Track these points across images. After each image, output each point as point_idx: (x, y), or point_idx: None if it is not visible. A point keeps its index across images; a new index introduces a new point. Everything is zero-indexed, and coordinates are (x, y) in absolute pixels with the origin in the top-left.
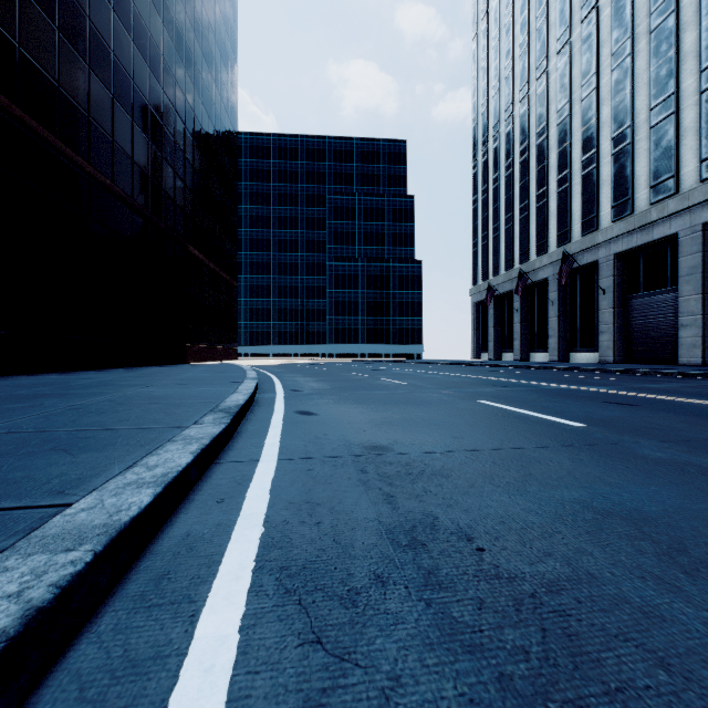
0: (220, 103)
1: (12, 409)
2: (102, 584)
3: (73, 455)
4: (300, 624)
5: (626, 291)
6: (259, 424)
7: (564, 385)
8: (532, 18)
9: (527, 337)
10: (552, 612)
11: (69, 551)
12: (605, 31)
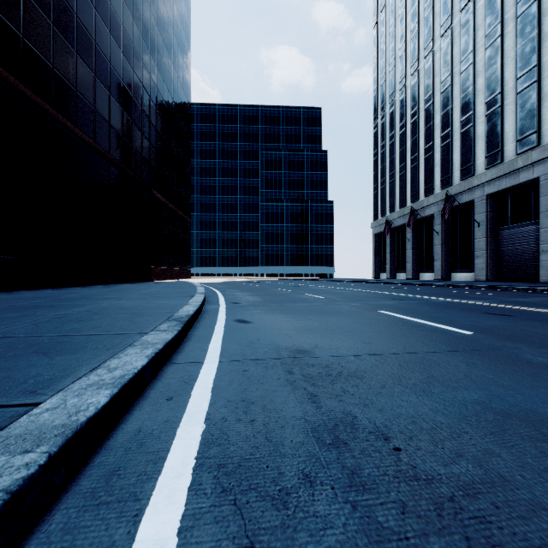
0: (177, 80)
1: (11, 318)
2: (56, 483)
3: (50, 357)
4: (235, 527)
5: (497, 224)
6: (205, 330)
7: (450, 299)
8: (421, 9)
9: (416, 261)
10: (473, 518)
11: (26, 452)
12: (480, 18)
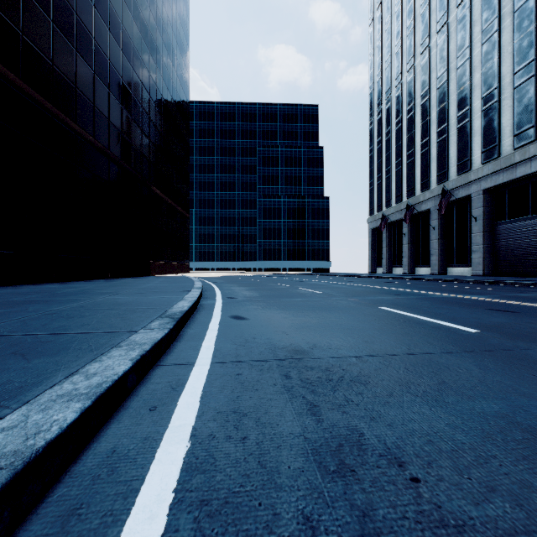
0: (176, 78)
1: (1, 314)
2: None
3: (28, 360)
4: None
5: (494, 219)
6: (199, 327)
7: (449, 294)
8: (417, 6)
9: (413, 256)
10: None
11: None
12: (477, 13)
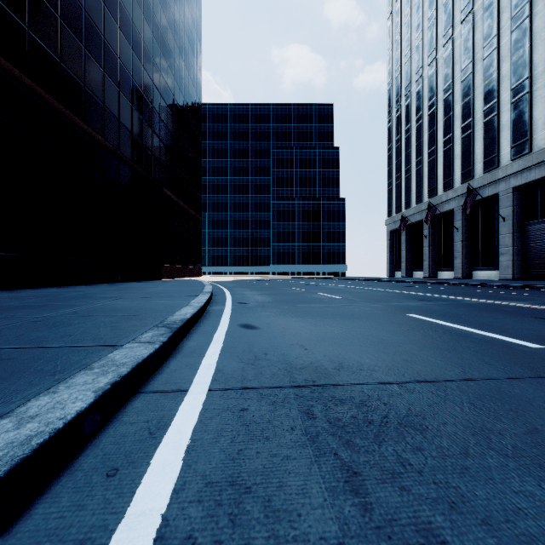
0: (188, 78)
1: None
2: None
3: None
4: None
5: (524, 218)
6: (201, 338)
7: (483, 300)
8: None
9: (434, 259)
10: None
11: None
12: None
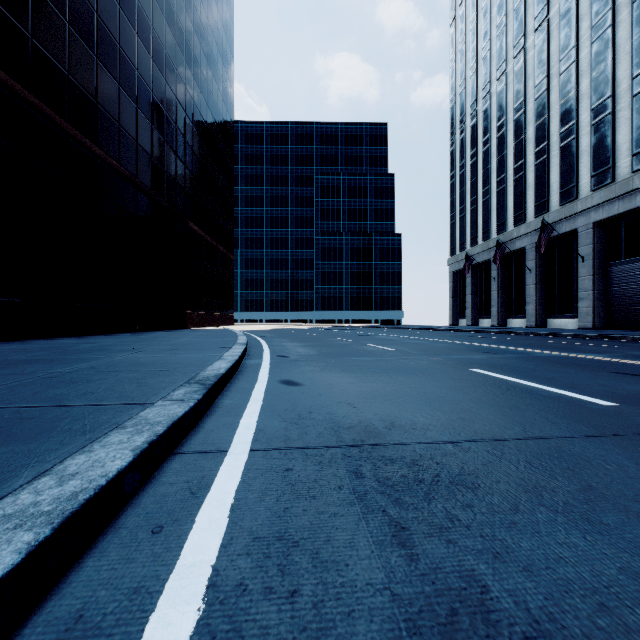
0: (217, 92)
1: None
2: None
3: None
4: None
5: (606, 258)
6: (238, 396)
7: (556, 352)
8: None
9: (504, 304)
10: None
11: None
12: (585, 5)
